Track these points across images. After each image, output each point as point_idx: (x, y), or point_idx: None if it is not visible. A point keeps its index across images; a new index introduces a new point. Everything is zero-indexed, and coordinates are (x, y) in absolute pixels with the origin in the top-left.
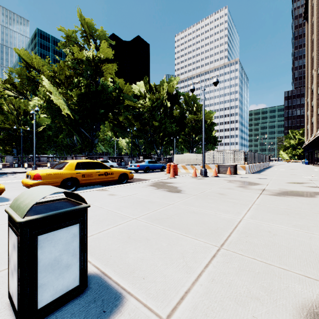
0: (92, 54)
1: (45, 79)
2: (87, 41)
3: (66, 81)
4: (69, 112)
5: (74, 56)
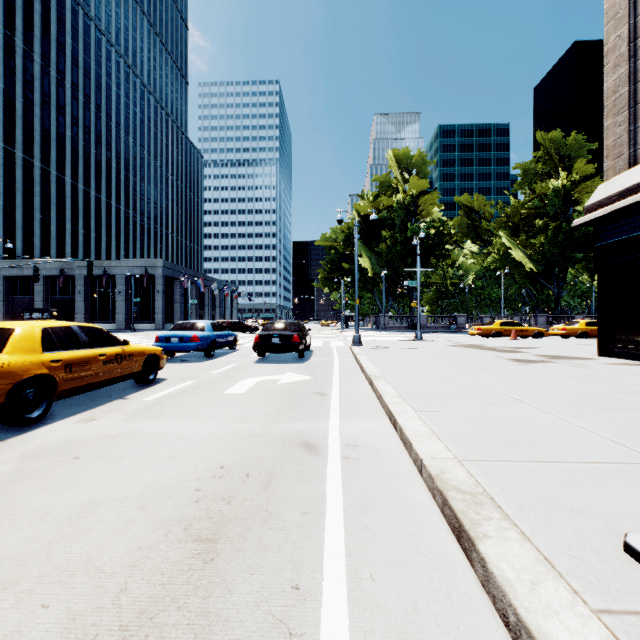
0: (562, 182)
1: (502, 232)
2: (551, 164)
3: (520, 223)
4: (530, 264)
5: (533, 192)
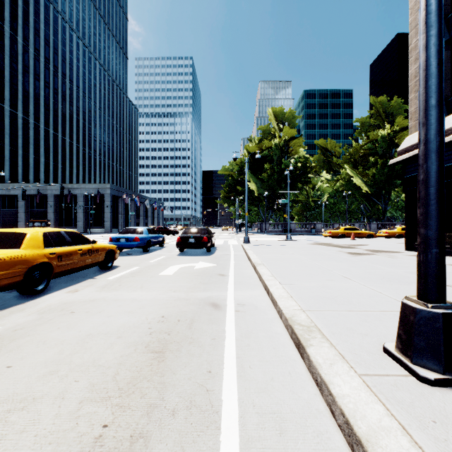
0: (387, 132)
1: (346, 165)
2: (380, 119)
3: (359, 160)
4: (366, 188)
5: (368, 138)
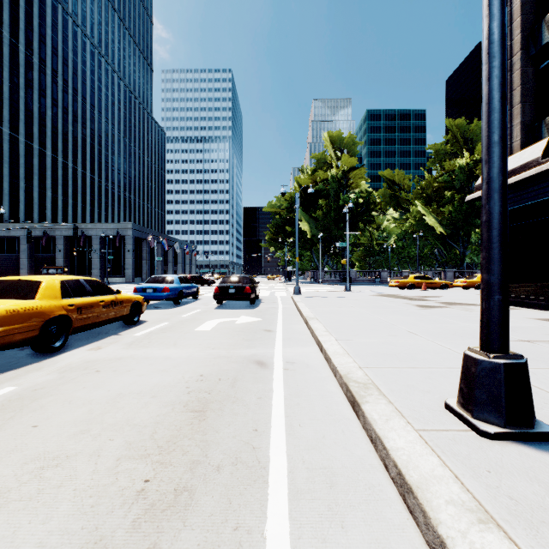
0: (466, 161)
1: (417, 201)
2: (457, 145)
3: (433, 195)
4: (440, 228)
5: (443, 168)
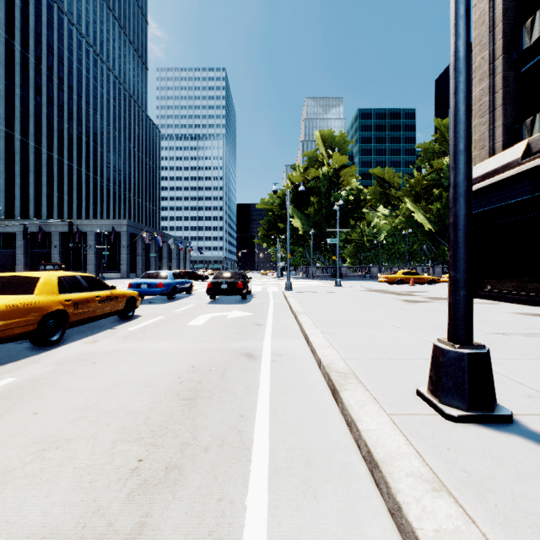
0: None
1: (407, 199)
2: (445, 144)
3: (421, 192)
4: (429, 225)
5: (431, 167)
